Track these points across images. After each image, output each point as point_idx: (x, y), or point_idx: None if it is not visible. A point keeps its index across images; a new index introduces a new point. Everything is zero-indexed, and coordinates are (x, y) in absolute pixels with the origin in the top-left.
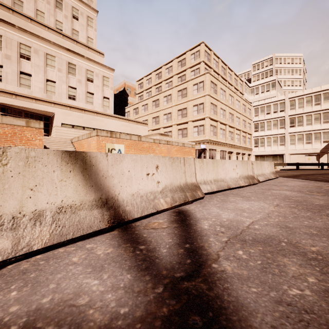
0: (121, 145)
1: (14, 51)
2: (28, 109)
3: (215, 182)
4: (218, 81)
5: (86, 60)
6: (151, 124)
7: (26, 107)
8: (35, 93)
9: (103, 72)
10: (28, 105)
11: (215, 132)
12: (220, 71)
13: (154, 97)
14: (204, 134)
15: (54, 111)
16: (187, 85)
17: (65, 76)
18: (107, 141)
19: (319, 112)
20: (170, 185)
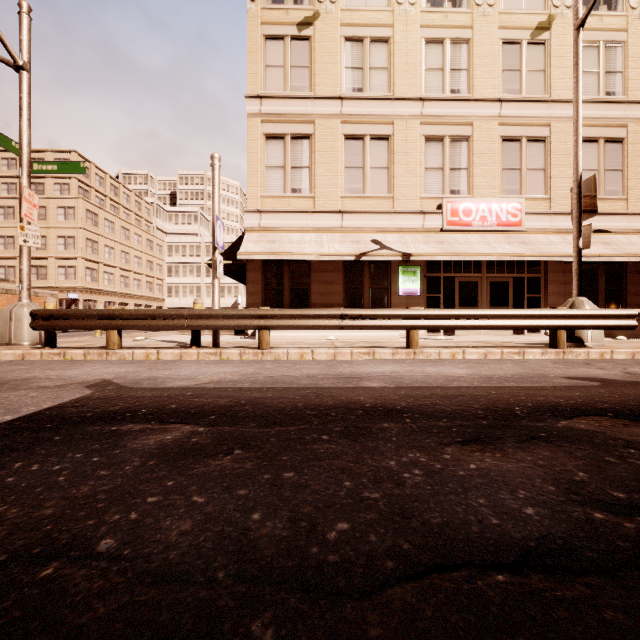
0: None
1: None
2: None
3: None
4: (100, 209)
5: None
6: None
7: None
8: None
9: None
10: None
11: (96, 278)
12: (108, 191)
13: None
14: (76, 280)
15: None
16: (48, 204)
17: None
18: None
19: None
20: None
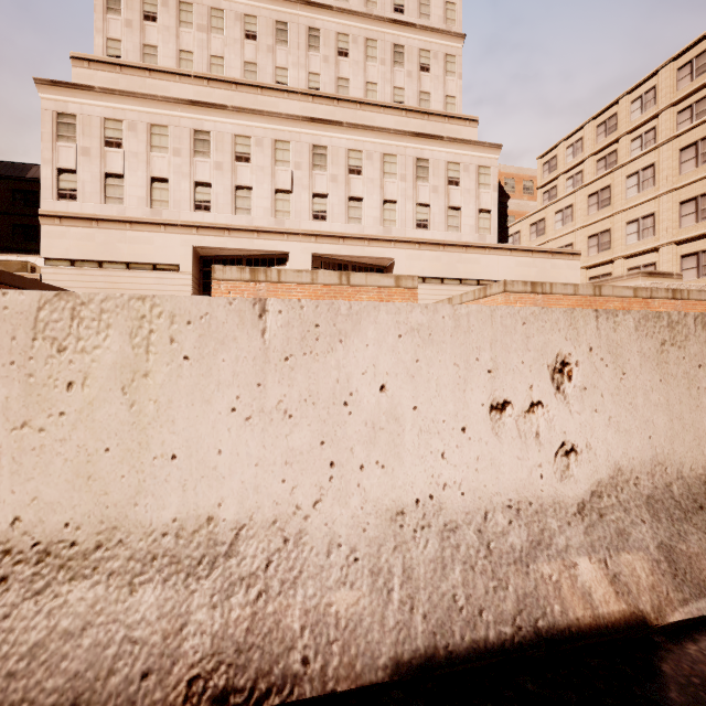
0: None
1: (341, 166)
2: (357, 258)
3: None
4: None
5: (447, 144)
6: (585, 253)
7: (357, 255)
8: (368, 229)
9: (477, 158)
10: (358, 251)
11: None
12: None
13: (595, 185)
14: None
15: (394, 255)
16: None
17: (411, 186)
18: (525, 301)
19: None
20: None
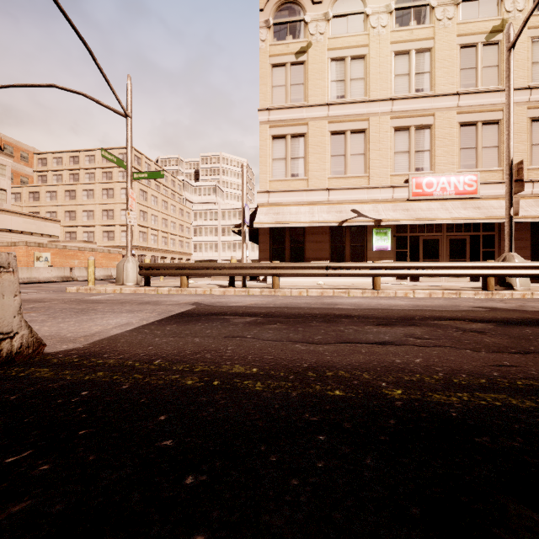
0: (48, 253)
1: None
2: None
3: None
4: (149, 188)
5: None
6: (64, 219)
7: None
8: None
9: None
10: None
11: (146, 238)
12: None
13: (69, 187)
14: (133, 240)
15: None
16: (115, 186)
17: None
18: (36, 250)
19: None
20: (104, 275)
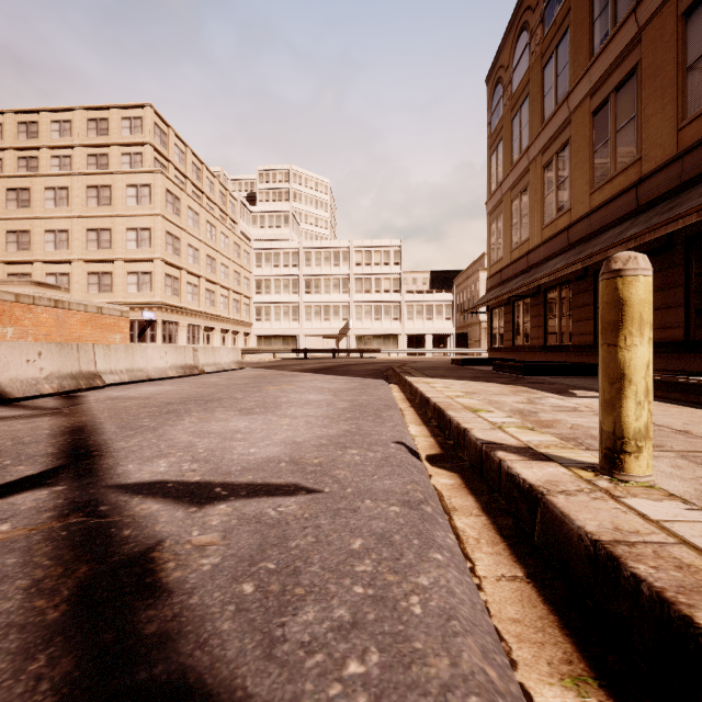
0: None
1: None
2: None
3: (128, 372)
4: (183, 192)
5: None
6: (4, 247)
7: None
8: None
9: None
10: None
11: (177, 290)
12: (189, 172)
13: (15, 181)
14: (152, 292)
15: None
16: (113, 181)
17: None
18: None
19: (338, 277)
20: (58, 373)
